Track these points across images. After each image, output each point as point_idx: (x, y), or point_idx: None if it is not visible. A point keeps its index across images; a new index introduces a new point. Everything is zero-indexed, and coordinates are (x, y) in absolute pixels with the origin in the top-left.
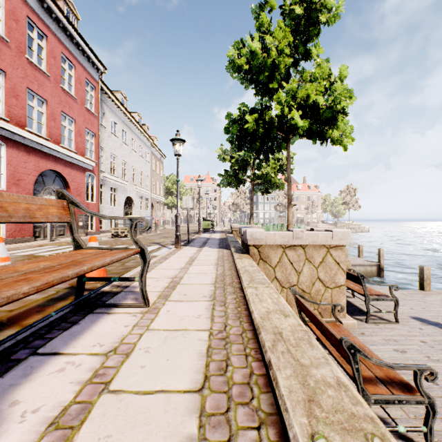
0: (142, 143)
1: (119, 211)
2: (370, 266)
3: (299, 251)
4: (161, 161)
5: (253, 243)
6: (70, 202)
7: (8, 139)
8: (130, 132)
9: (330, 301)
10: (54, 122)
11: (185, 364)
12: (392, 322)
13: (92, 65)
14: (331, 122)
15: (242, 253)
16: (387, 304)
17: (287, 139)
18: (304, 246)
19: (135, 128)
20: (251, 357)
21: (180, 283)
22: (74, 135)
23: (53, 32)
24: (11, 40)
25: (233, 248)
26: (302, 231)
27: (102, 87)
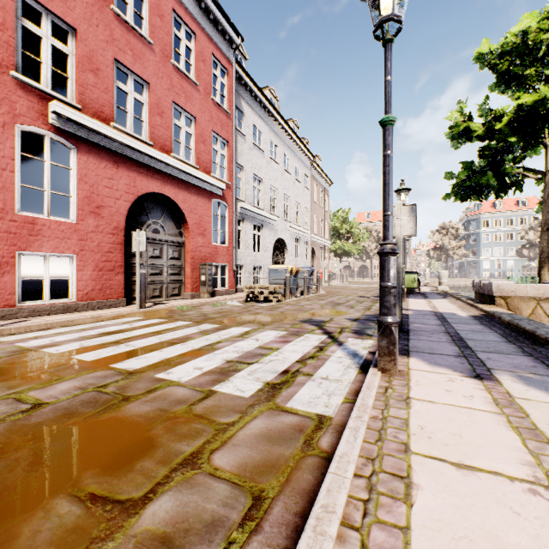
0: (299, 161)
1: (265, 260)
2: None
3: None
4: (326, 190)
5: None
6: None
7: (81, 139)
8: (282, 145)
9: None
10: (161, 118)
11: None
12: None
13: (223, 36)
14: None
15: None
16: None
17: None
18: None
19: (288, 139)
20: None
21: None
22: (195, 142)
23: None
24: None
25: None
26: None
27: (239, 74)
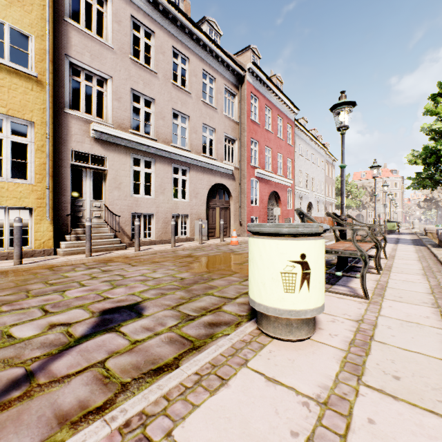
0: (318, 154)
1: None
2: None
3: None
4: (333, 165)
5: None
6: (352, 218)
7: (259, 178)
8: (310, 149)
9: None
10: (274, 160)
11: (414, 267)
12: None
13: (290, 111)
14: None
15: (439, 248)
16: None
17: None
18: None
19: (313, 143)
20: (441, 269)
21: (395, 256)
22: (282, 165)
23: (274, 104)
24: (260, 123)
25: (429, 245)
26: None
27: (294, 123)
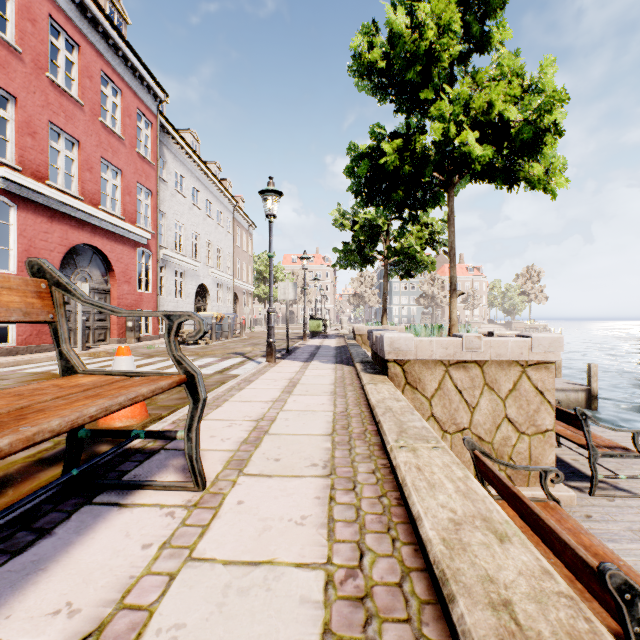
0: (222, 206)
1: (187, 306)
2: (574, 392)
3: (473, 371)
4: (250, 233)
5: (395, 357)
6: (54, 282)
7: (20, 197)
8: (204, 190)
9: (527, 457)
10: (91, 173)
11: None
12: (638, 496)
13: (148, 90)
14: (530, 149)
15: (375, 372)
16: (619, 461)
17: (449, 185)
18: (481, 362)
19: (210, 183)
20: None
21: (270, 432)
22: (121, 193)
23: (89, 39)
24: (25, 50)
25: (358, 363)
26: (479, 336)
27: (162, 123)
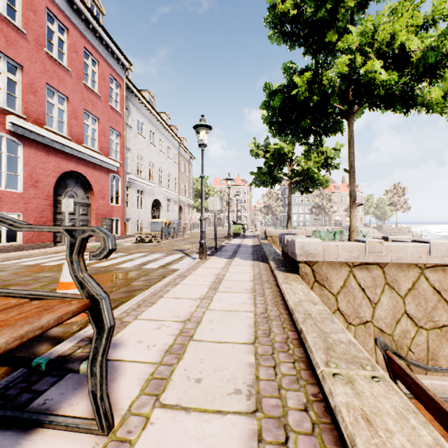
0: (170, 144)
1: (146, 214)
2: None
3: (374, 272)
4: (190, 163)
5: (305, 259)
6: None
7: (25, 137)
8: (158, 133)
9: (425, 348)
10: (76, 120)
11: None
12: None
13: (117, 61)
14: (431, 74)
15: (287, 271)
16: None
17: (349, 114)
18: (382, 264)
19: (162, 128)
20: None
21: (194, 338)
22: (98, 135)
23: (75, 25)
24: (28, 32)
25: (272, 261)
26: (381, 242)
27: (128, 85)
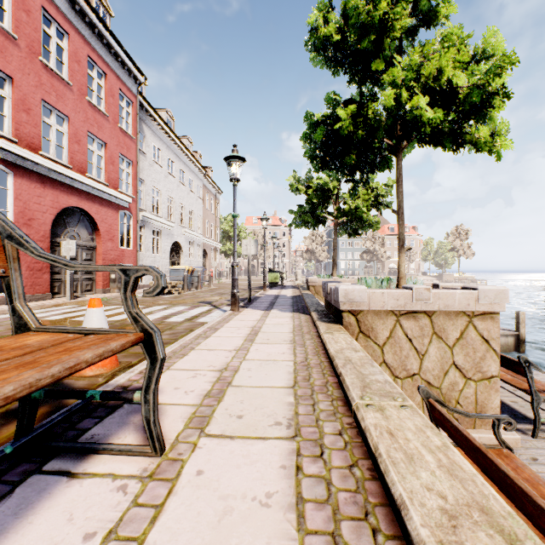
0: (193, 174)
1: (163, 260)
2: (504, 337)
3: (422, 321)
4: (217, 198)
5: (349, 307)
6: (7, 235)
7: (16, 165)
8: (178, 161)
9: (473, 401)
10: (79, 145)
11: None
12: None
13: (129, 73)
14: (478, 113)
15: (330, 321)
16: None
17: (398, 149)
18: (430, 312)
19: (183, 155)
20: None
21: (232, 384)
22: (105, 163)
23: (77, 28)
24: (20, 37)
25: (314, 312)
26: (428, 288)
27: (141, 102)
